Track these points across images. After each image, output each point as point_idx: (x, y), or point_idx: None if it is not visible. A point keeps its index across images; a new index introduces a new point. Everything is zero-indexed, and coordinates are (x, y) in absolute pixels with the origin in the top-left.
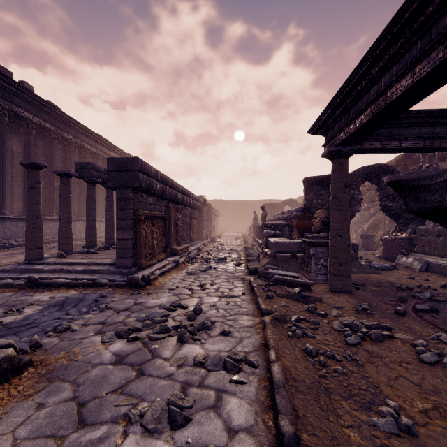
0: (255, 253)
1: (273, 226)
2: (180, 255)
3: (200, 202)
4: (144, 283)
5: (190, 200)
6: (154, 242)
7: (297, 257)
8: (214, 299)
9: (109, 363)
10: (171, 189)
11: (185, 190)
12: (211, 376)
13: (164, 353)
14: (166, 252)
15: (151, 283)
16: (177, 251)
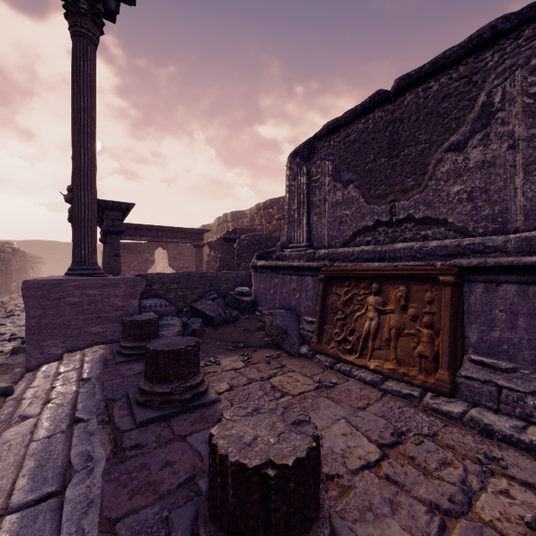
0: None
1: None
2: None
3: (6, 252)
4: None
5: None
6: None
7: None
8: (10, 328)
9: None
10: None
11: None
12: (1, 343)
13: None
14: None
15: None
16: None
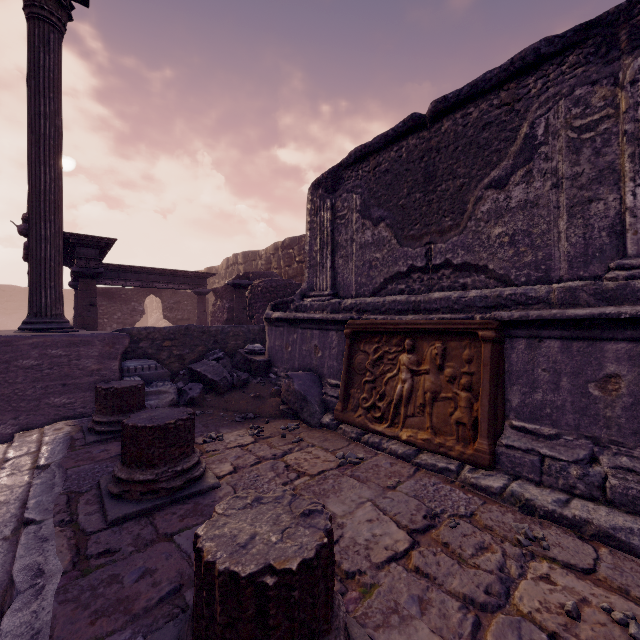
0: None
1: None
2: None
3: None
4: None
5: None
6: None
7: None
8: None
9: None
10: None
11: None
12: None
13: None
14: None
15: None
16: None
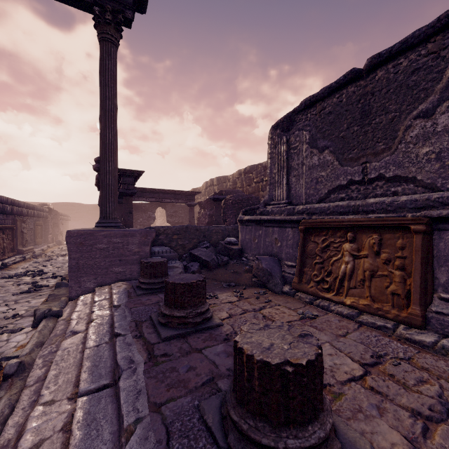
0: None
1: None
2: (26, 254)
3: (45, 211)
4: (4, 267)
5: (34, 212)
6: (5, 245)
7: None
8: (51, 269)
9: (4, 282)
10: (18, 207)
11: (30, 205)
12: (46, 279)
13: (27, 279)
14: (14, 252)
15: (9, 267)
16: (23, 251)
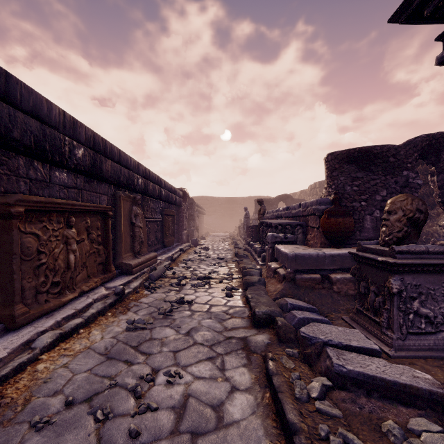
0: (256, 269)
1: (280, 226)
2: (137, 274)
3: (177, 194)
4: None
5: (160, 190)
6: (71, 258)
7: (332, 280)
8: None
9: None
10: (119, 166)
11: (151, 173)
12: None
13: None
14: (107, 272)
15: None
16: (130, 267)
